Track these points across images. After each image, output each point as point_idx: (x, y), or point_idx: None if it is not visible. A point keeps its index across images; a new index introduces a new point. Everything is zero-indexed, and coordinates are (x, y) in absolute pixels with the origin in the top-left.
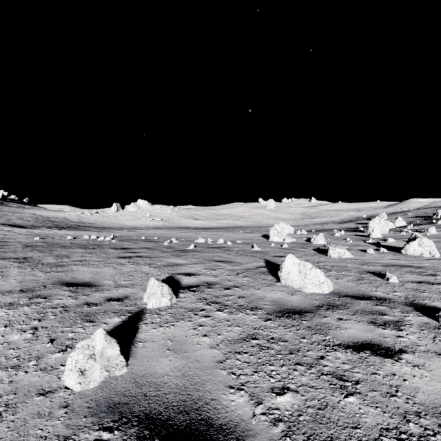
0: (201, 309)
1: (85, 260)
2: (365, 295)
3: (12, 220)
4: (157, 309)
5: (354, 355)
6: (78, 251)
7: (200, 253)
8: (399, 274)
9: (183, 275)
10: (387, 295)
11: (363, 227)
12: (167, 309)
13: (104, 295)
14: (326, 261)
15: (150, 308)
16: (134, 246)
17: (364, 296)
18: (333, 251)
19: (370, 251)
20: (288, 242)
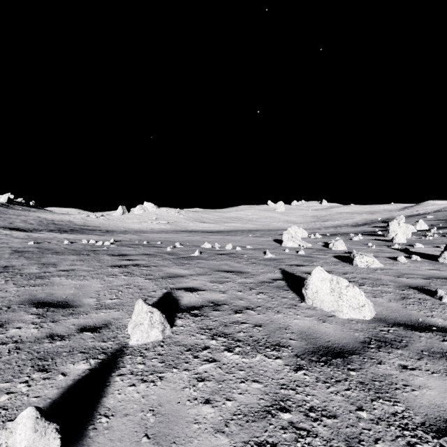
0: (203, 347)
1: (73, 270)
2: (421, 322)
3: (15, 223)
4: (143, 346)
5: None
6: (69, 258)
7: (206, 260)
8: None
9: (184, 291)
10: None
11: (381, 231)
12: (156, 346)
13: (78, 322)
14: (354, 272)
15: (134, 344)
16: (133, 252)
17: (420, 325)
18: (360, 260)
19: (401, 259)
20: (303, 248)
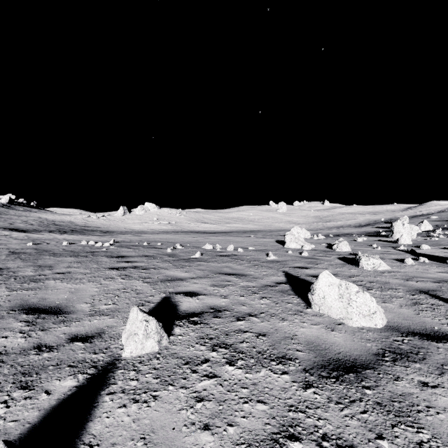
0: (203, 360)
1: (69, 273)
2: (437, 331)
3: (15, 223)
4: (137, 358)
5: None
6: (66, 260)
7: (207, 262)
8: None
9: (183, 296)
10: None
11: (384, 232)
12: (151, 358)
13: (69, 331)
14: (360, 274)
15: (127, 356)
16: (133, 253)
17: (436, 334)
18: (367, 262)
19: (408, 261)
20: (307, 249)
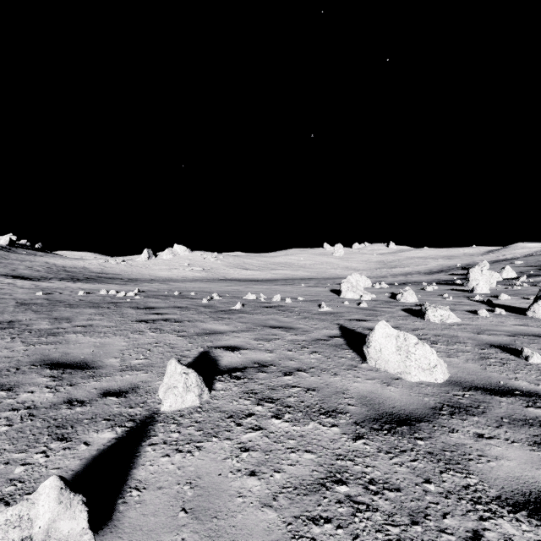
0: (247, 414)
1: (91, 326)
2: (502, 386)
3: (18, 270)
4: (177, 412)
5: (537, 530)
6: (85, 312)
7: (250, 314)
8: (538, 349)
9: (224, 350)
10: (537, 388)
11: (460, 279)
12: (192, 412)
13: (100, 386)
14: (426, 327)
15: (166, 411)
16: (163, 304)
17: (501, 389)
18: (434, 314)
19: (482, 312)
20: (366, 300)
